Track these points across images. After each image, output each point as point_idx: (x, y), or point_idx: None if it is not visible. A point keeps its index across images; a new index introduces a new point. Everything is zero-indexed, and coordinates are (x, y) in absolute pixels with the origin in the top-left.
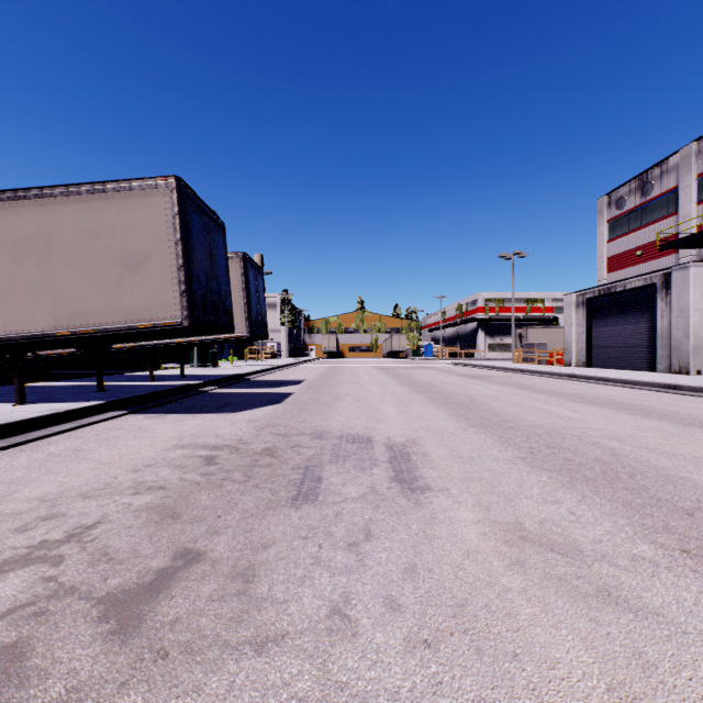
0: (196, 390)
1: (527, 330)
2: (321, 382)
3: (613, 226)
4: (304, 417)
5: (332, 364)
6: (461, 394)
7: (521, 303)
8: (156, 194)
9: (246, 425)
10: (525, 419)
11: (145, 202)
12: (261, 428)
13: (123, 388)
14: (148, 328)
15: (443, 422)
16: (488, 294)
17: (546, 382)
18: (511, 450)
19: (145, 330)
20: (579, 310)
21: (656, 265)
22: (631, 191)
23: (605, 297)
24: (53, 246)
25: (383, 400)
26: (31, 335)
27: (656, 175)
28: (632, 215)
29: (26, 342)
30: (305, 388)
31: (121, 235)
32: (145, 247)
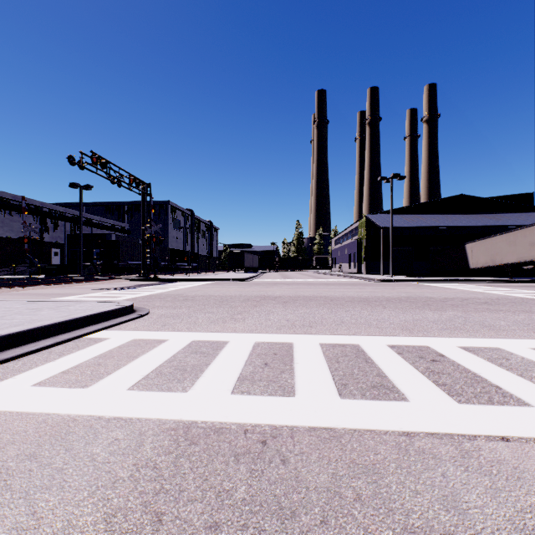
0: None
1: None
2: None
3: None
4: None
5: None
6: None
7: None
8: None
9: None
10: None
11: (534, 229)
12: None
13: None
14: None
15: None
16: None
17: None
18: None
19: (534, 261)
20: None
21: None
22: None
23: None
24: (515, 242)
25: None
26: (511, 263)
27: None
28: None
29: (511, 264)
30: None
31: (529, 238)
32: (534, 240)
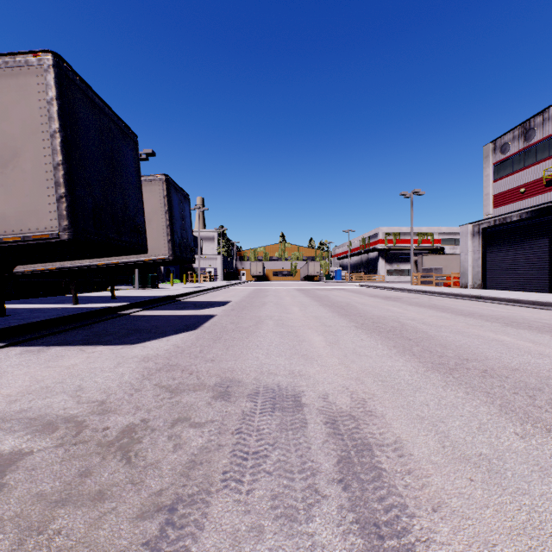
0: (116, 313)
1: (423, 257)
2: (245, 303)
3: (498, 168)
4: (215, 352)
5: (258, 286)
6: (386, 318)
7: (414, 236)
8: (26, 74)
9: (134, 367)
10: (486, 354)
11: (12, 84)
12: (150, 374)
13: (34, 311)
14: (16, 242)
15: (388, 361)
16: (387, 229)
17: (458, 303)
18: (539, 434)
19: (12, 244)
20: (475, 238)
21: (538, 200)
22: (514, 138)
23: (500, 226)
24: None
25: (307, 325)
26: None
27: (538, 122)
28: (515, 158)
29: None
30: (229, 310)
31: None
32: (12, 140)
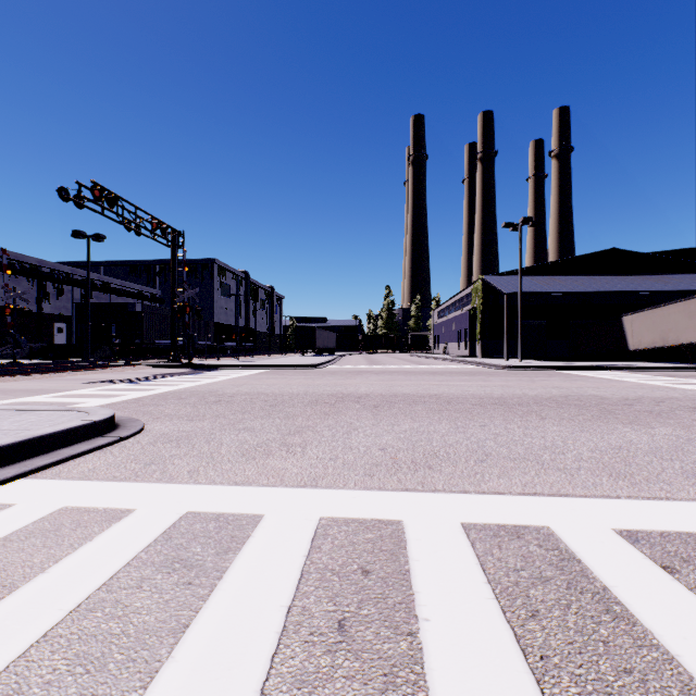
0: None
1: None
2: None
3: None
4: None
5: None
6: None
7: None
8: None
9: None
10: None
11: None
12: None
13: None
14: None
15: None
16: None
17: None
18: None
19: None
20: None
21: None
22: None
23: None
24: None
25: None
26: (692, 343)
27: None
28: None
29: (692, 345)
30: None
31: None
32: None
